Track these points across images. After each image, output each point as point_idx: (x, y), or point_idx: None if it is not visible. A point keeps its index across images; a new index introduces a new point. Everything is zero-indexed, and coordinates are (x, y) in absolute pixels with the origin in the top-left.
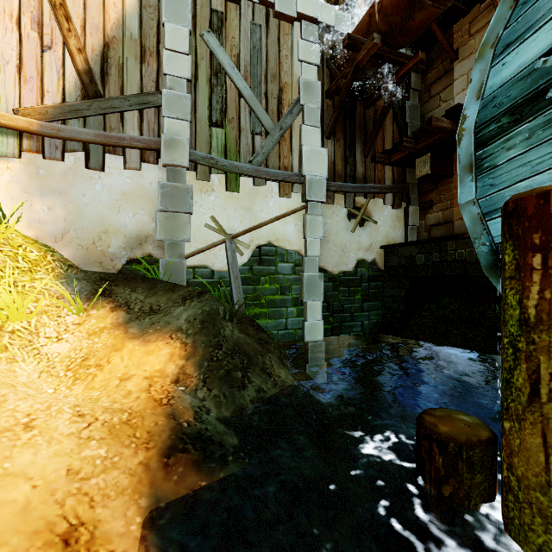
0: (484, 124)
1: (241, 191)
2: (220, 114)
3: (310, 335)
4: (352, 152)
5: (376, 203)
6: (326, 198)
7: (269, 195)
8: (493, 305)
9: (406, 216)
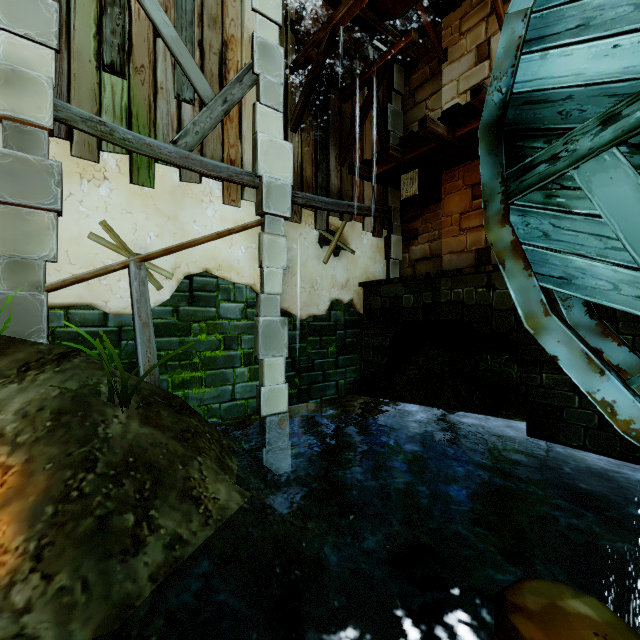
0: (519, 107)
1: (159, 187)
2: (119, 53)
3: (268, 405)
4: (325, 155)
5: (354, 227)
6: (291, 214)
7: (206, 199)
8: (485, 356)
9: (388, 246)
